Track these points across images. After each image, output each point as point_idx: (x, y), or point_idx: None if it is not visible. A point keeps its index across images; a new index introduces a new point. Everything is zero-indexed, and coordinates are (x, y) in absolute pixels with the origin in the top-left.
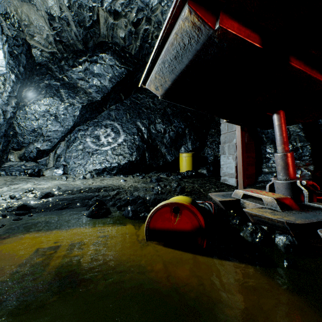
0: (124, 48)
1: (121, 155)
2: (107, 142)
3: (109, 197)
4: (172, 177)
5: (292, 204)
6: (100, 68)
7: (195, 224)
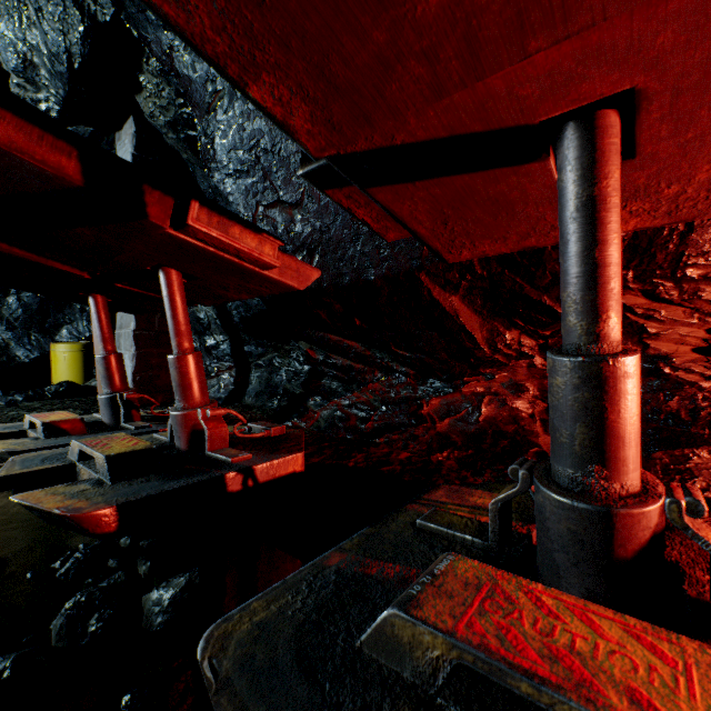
0: None
1: None
2: None
3: None
4: None
5: (76, 428)
6: None
7: None
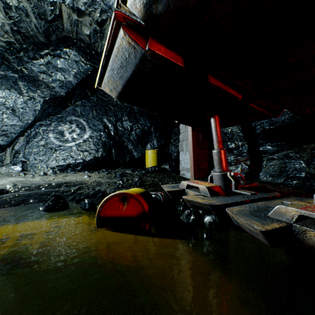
0: (90, 45)
1: (86, 151)
2: (72, 138)
3: (69, 193)
4: (137, 173)
5: (220, 191)
6: (64, 62)
7: (140, 210)
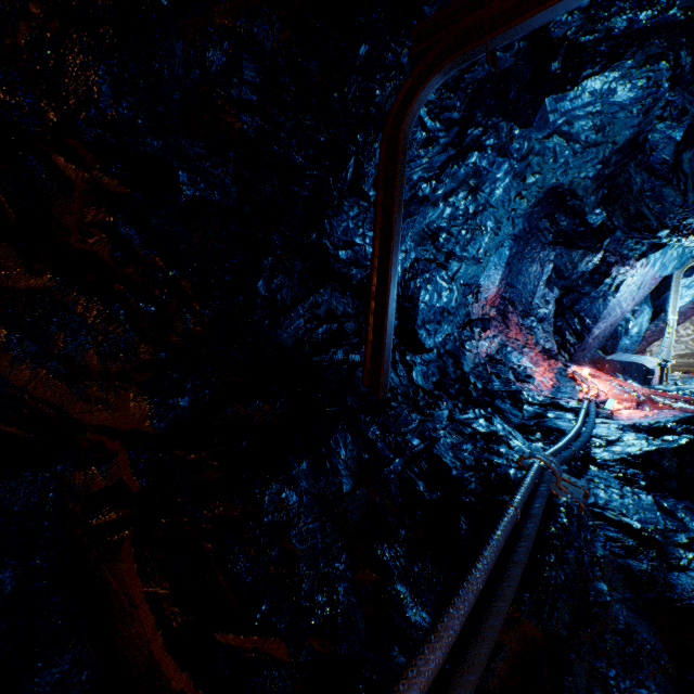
0: None
1: None
2: (685, 334)
3: None
4: None
5: None
6: None
7: None
